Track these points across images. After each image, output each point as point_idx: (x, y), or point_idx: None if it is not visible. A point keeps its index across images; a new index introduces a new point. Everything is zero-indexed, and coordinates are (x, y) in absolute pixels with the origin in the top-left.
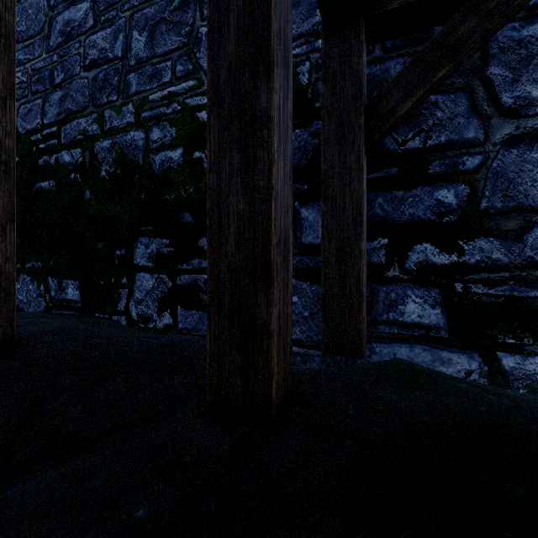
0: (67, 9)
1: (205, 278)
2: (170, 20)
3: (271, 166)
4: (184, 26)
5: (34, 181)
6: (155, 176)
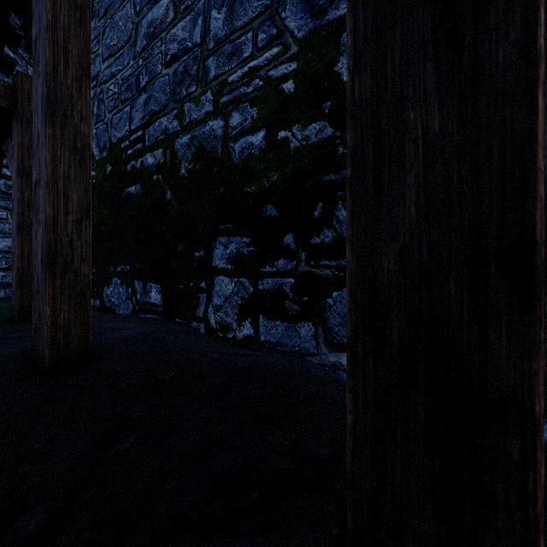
0: (151, 10)
1: (292, 283)
2: None
3: (536, 2)
4: None
5: (123, 187)
6: (235, 167)
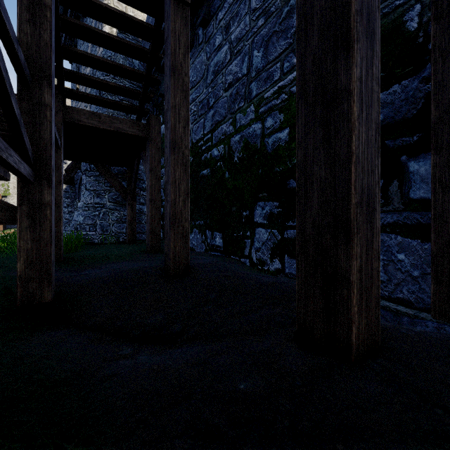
0: (216, 55)
1: None
2: (279, 30)
3: (351, 134)
4: (290, 30)
5: (199, 170)
6: (269, 155)
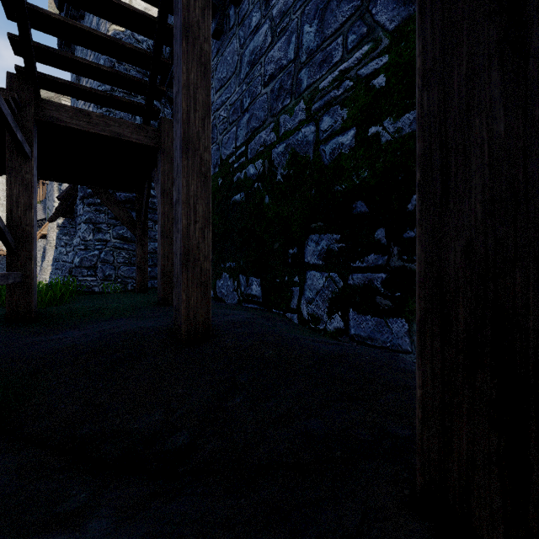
0: (252, 40)
1: (383, 278)
2: None
3: None
4: None
5: (231, 196)
6: (325, 168)
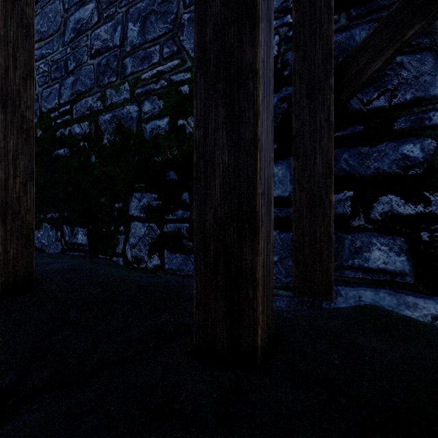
0: (78, 10)
1: (187, 227)
2: (158, 11)
3: (257, 118)
4: (170, 15)
5: (53, 149)
6: (146, 142)
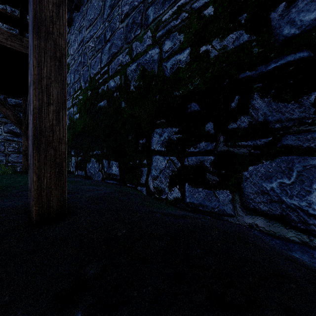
0: None
1: (211, 159)
2: None
3: None
4: None
5: (97, 103)
6: (167, 79)
